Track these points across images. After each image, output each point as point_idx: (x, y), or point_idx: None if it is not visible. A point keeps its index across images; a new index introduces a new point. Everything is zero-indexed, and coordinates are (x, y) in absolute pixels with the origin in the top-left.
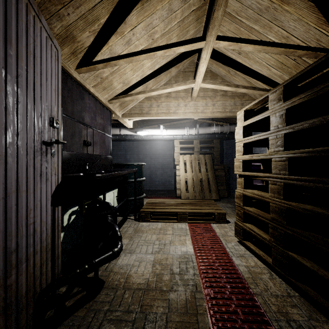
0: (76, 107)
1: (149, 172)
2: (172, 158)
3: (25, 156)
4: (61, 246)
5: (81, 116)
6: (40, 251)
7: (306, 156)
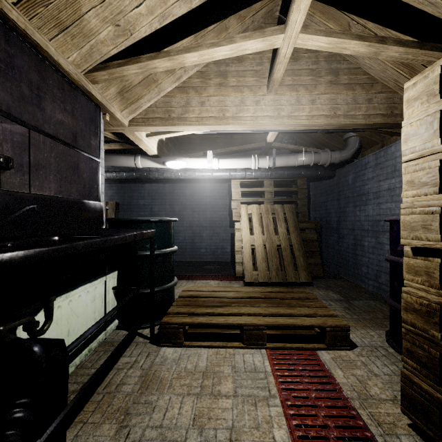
0: None
1: (190, 234)
2: (227, 210)
3: None
4: None
5: None
6: None
7: None
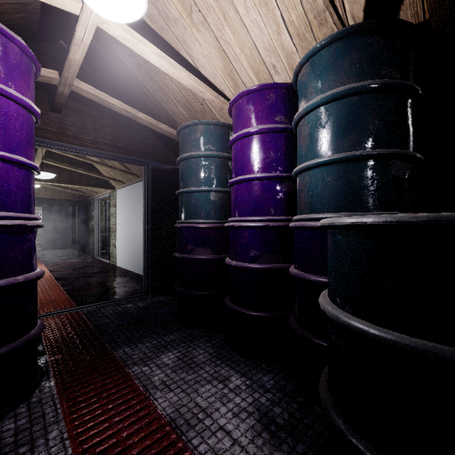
0: None
1: None
2: None
3: None
4: None
5: None
6: None
7: None
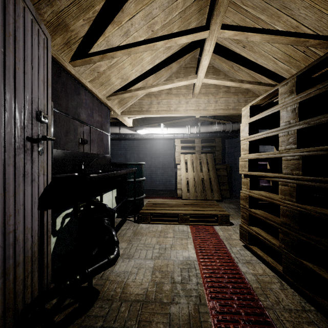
0: (71, 102)
1: (149, 172)
2: (173, 157)
3: (2, 153)
4: (54, 252)
5: (77, 113)
6: (23, 262)
7: (324, 153)
